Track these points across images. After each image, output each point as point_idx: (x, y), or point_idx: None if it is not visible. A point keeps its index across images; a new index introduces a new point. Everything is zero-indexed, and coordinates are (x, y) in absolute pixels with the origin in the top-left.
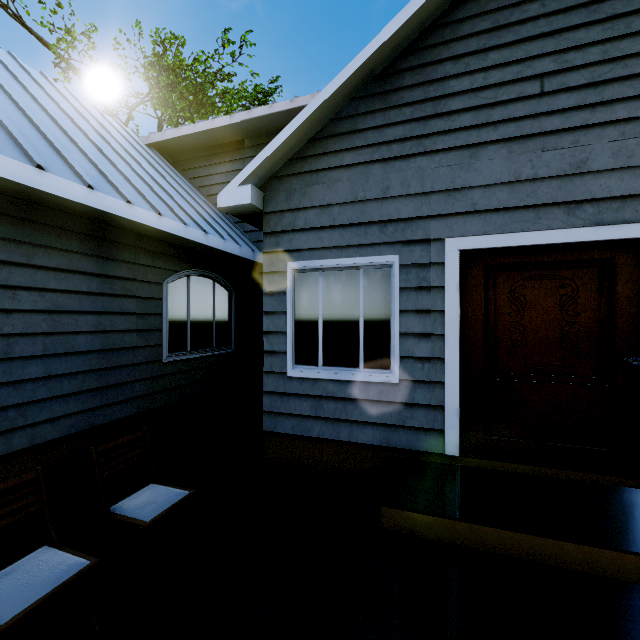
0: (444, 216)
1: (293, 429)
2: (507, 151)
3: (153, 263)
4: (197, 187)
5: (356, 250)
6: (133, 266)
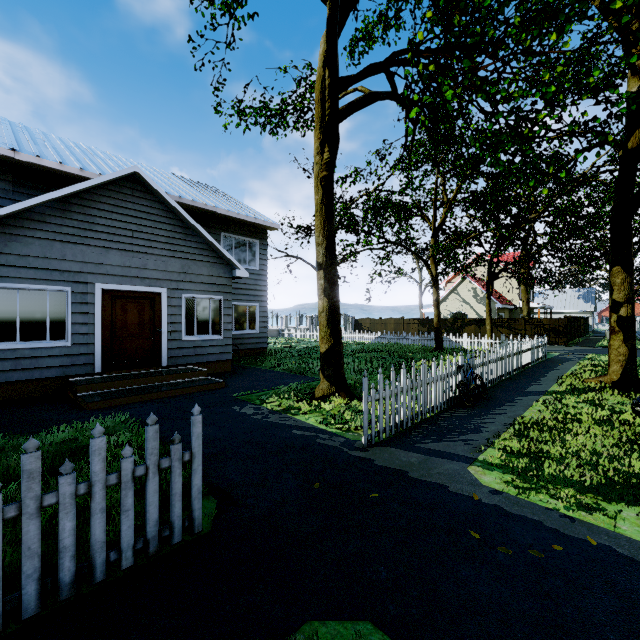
0: (94, 273)
1: None
2: (121, 254)
3: None
4: None
5: (45, 282)
6: None
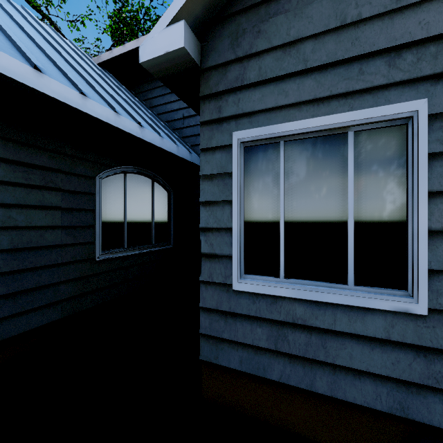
0: None
1: (241, 364)
2: None
3: (83, 155)
4: (141, 100)
5: (343, 101)
6: (57, 155)
